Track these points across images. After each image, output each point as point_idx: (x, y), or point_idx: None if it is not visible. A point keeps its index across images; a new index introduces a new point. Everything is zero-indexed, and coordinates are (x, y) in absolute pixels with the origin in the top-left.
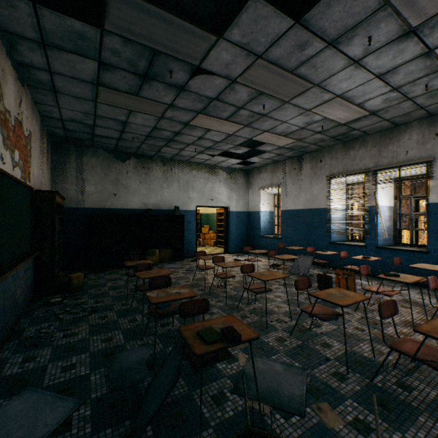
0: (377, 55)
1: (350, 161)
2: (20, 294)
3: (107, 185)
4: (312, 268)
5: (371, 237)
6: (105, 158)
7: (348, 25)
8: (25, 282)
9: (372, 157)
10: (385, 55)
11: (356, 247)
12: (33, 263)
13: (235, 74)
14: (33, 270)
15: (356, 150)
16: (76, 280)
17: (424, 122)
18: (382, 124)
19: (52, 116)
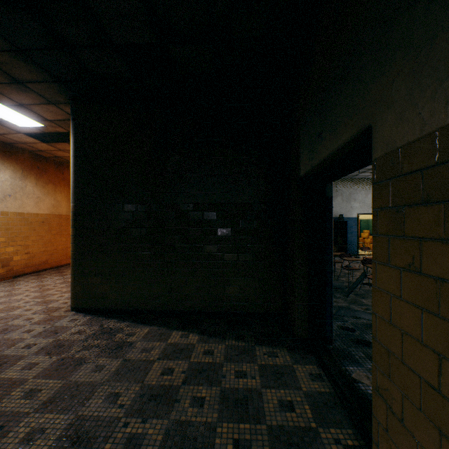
0: None
1: None
2: None
3: None
4: None
5: None
6: None
7: None
8: None
9: None
10: None
11: None
12: None
13: None
14: None
15: None
16: None
17: None
18: None
19: None
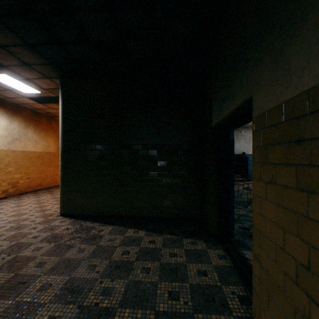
0: None
1: None
2: None
3: None
4: None
5: None
6: None
7: None
8: None
9: None
10: None
11: None
12: None
13: None
14: None
15: None
16: None
17: None
18: None
19: None
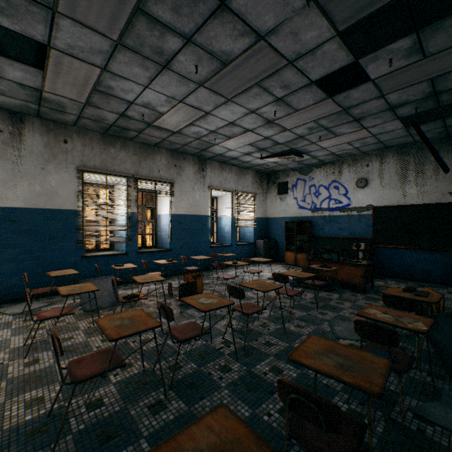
0: (256, 117)
1: (111, 158)
2: None
3: None
4: (71, 298)
5: (133, 243)
6: None
7: (291, 102)
8: None
9: (134, 164)
10: (253, 120)
11: (118, 256)
12: None
13: (275, 41)
14: None
15: (118, 149)
16: None
17: (169, 153)
18: (155, 140)
19: None
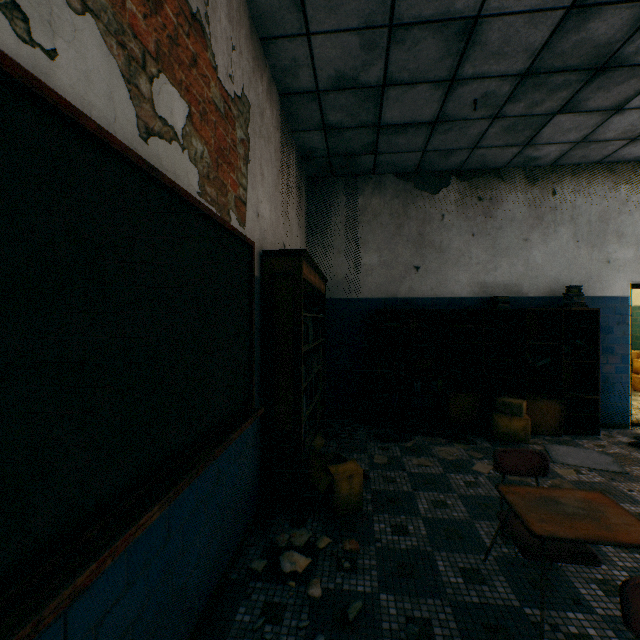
0: None
1: None
2: (192, 564)
3: (399, 250)
4: None
5: None
6: (395, 192)
7: None
8: (222, 503)
9: None
10: None
11: None
12: (255, 430)
13: None
14: (257, 446)
15: None
16: (344, 486)
17: None
18: None
19: (298, 85)
